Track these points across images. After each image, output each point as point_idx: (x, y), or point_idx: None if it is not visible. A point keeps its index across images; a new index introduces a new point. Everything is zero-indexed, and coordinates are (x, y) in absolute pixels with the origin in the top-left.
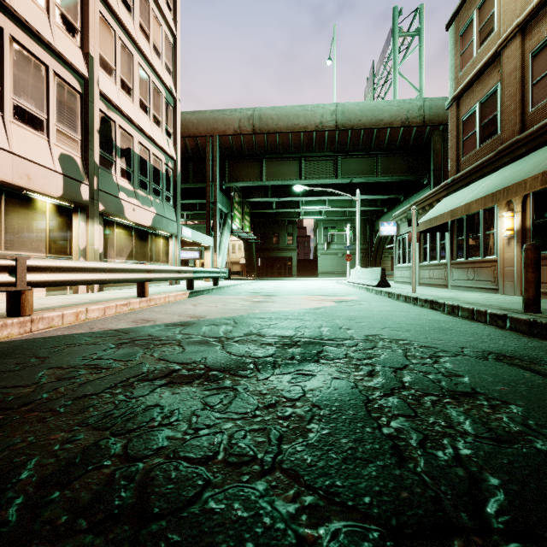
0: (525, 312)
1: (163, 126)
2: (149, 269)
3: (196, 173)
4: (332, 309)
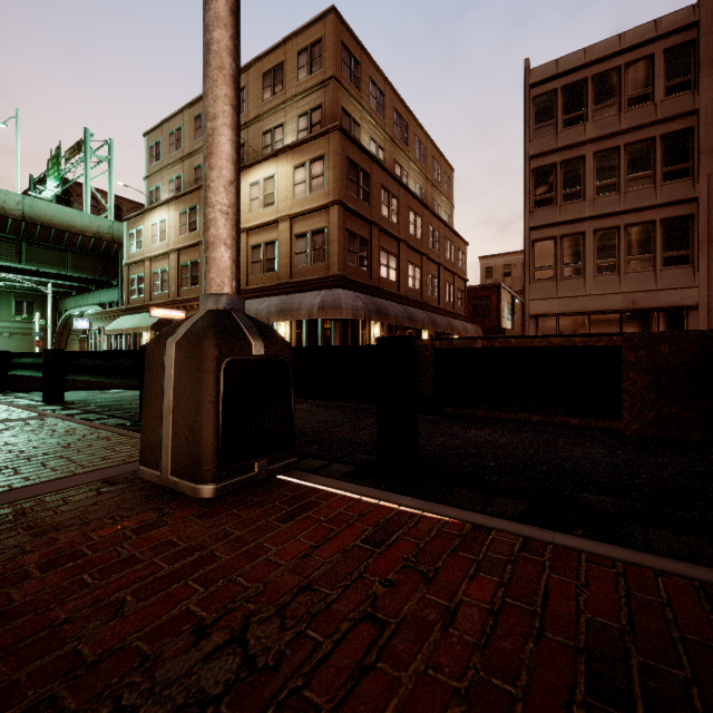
0: None
1: None
2: None
3: None
4: None
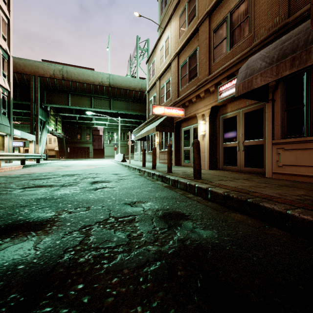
0: (142, 167)
1: (1, 71)
2: (2, 154)
3: (22, 95)
4: (90, 169)
